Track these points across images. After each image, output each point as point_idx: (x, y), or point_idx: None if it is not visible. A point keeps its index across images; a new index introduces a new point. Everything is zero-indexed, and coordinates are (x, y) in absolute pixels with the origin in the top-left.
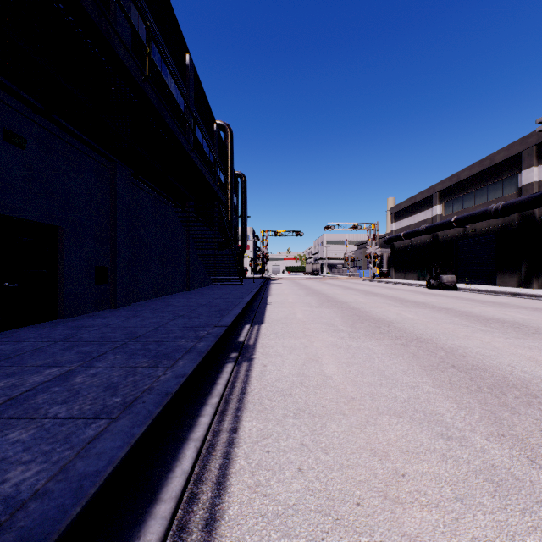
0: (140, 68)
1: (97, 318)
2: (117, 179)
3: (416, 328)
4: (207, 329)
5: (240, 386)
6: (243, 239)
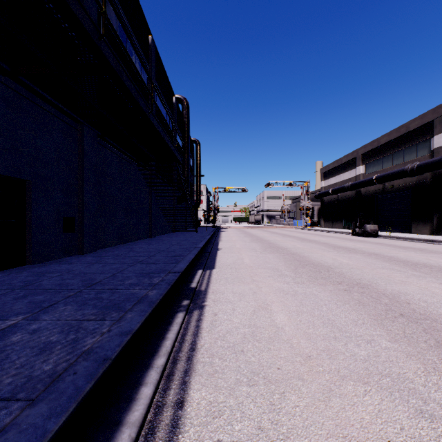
0: (95, 25)
1: (63, 263)
2: (84, 139)
3: (353, 273)
4: (161, 276)
5: (189, 340)
6: (198, 194)
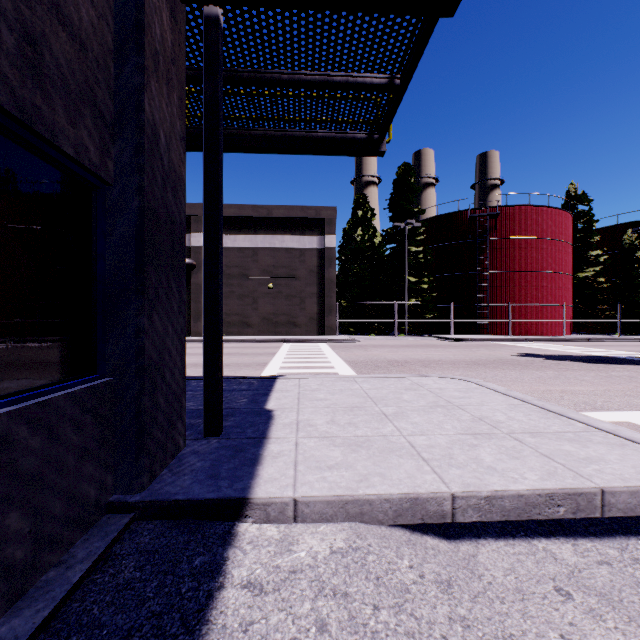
0: None
1: None
2: None
3: None
4: None
5: None
6: None
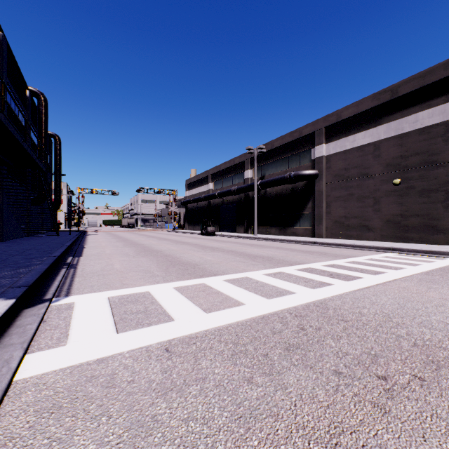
0: None
1: None
2: None
3: (170, 252)
4: (44, 258)
5: (72, 274)
6: (57, 195)
